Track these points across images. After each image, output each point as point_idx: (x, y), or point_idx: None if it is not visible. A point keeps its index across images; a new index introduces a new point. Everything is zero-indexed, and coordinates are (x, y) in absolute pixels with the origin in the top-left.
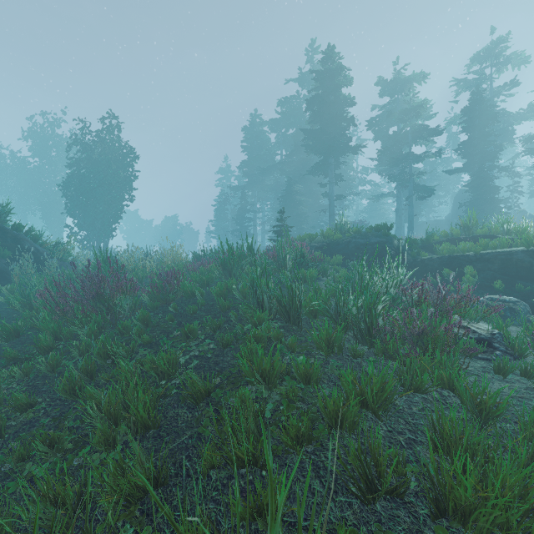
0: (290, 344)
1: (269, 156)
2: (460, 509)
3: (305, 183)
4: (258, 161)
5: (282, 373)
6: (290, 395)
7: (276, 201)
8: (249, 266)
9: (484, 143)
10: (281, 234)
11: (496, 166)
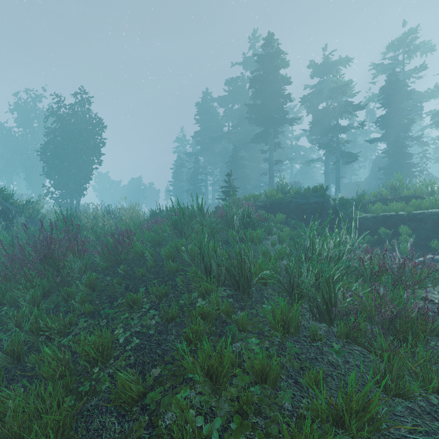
0: (241, 322)
1: (218, 127)
2: None
3: (249, 150)
4: (209, 131)
5: (232, 364)
6: (243, 408)
7: (224, 165)
8: (198, 225)
9: (399, 116)
10: (229, 194)
11: (409, 136)
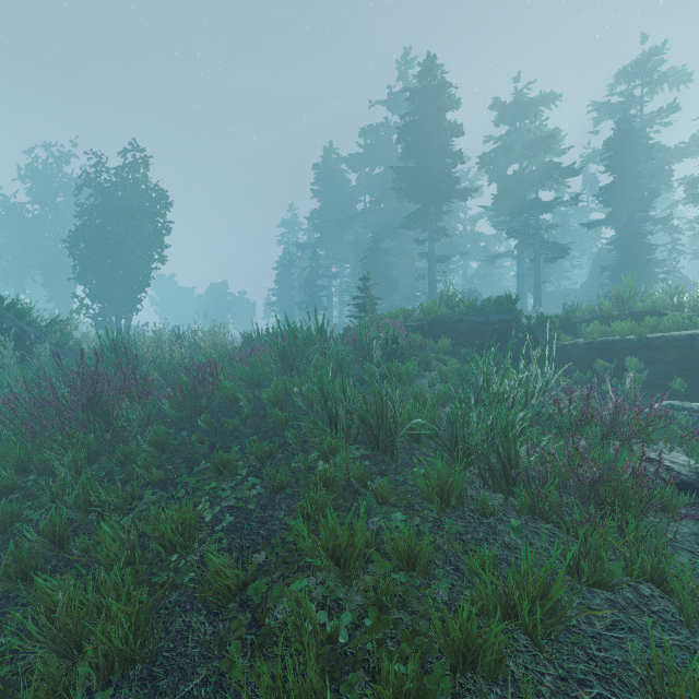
0: (380, 491)
1: (349, 203)
2: None
3: (397, 239)
4: (333, 210)
5: (367, 547)
6: (382, 599)
7: (358, 263)
8: (318, 356)
9: (634, 186)
10: (365, 309)
11: (649, 217)
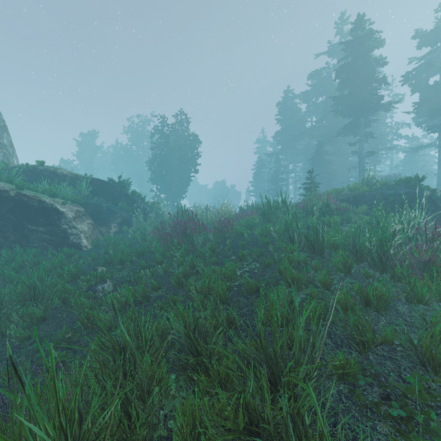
0: (314, 266)
1: (300, 124)
2: (431, 362)
3: (335, 143)
4: (290, 130)
5: (307, 283)
6: (312, 294)
7: (307, 162)
8: (282, 215)
9: None
10: (310, 190)
11: None
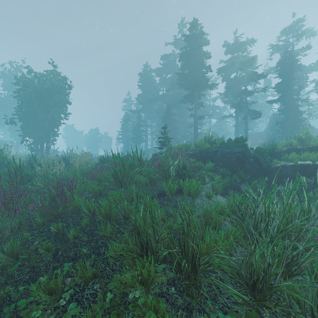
0: None
1: (155, 91)
2: None
3: (178, 108)
4: (148, 94)
5: None
6: None
7: (160, 119)
8: (137, 175)
9: (292, 83)
10: (164, 144)
11: (299, 98)
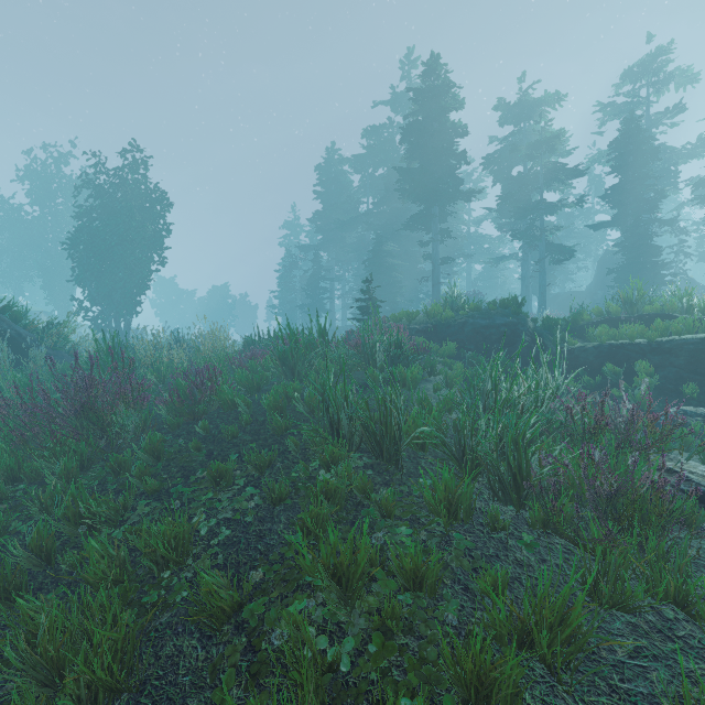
0: (384, 503)
1: (352, 205)
2: None
3: (400, 241)
4: (336, 211)
5: (371, 564)
6: (387, 623)
7: (361, 265)
8: (320, 360)
9: (640, 187)
10: (368, 312)
11: (656, 219)
